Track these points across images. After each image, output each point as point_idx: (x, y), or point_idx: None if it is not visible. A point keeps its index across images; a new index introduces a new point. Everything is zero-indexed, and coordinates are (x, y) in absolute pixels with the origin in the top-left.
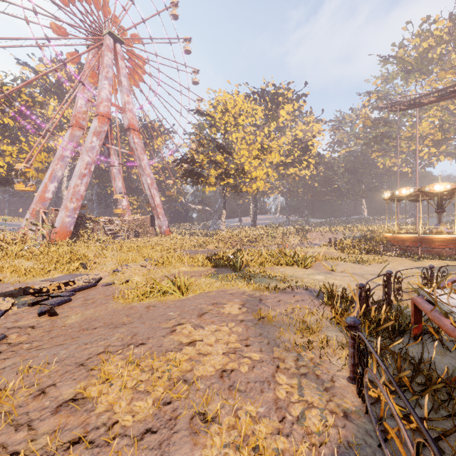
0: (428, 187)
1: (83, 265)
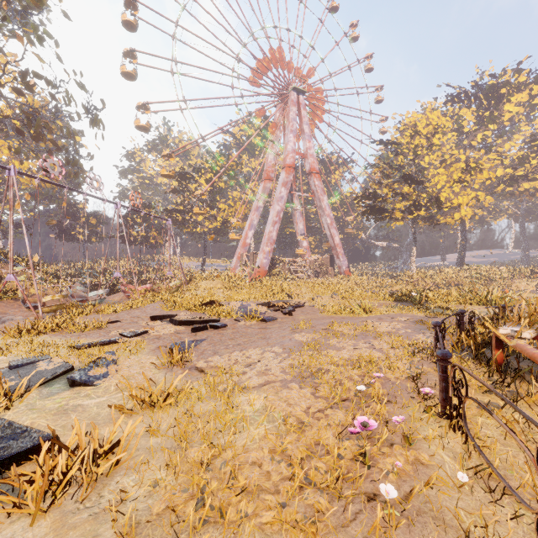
0: None
1: (288, 295)
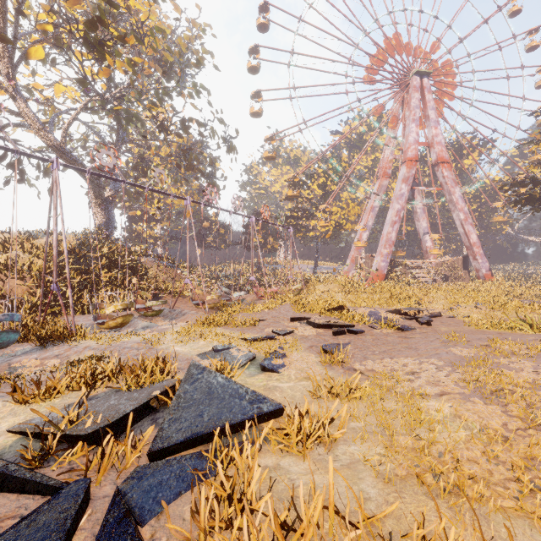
0: None
1: (416, 302)
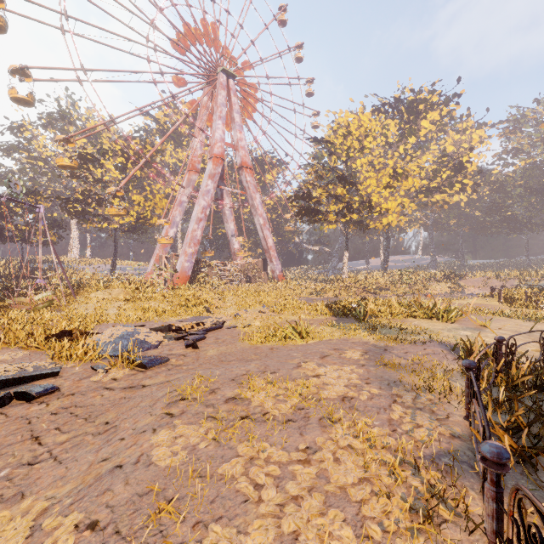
0: None
1: (206, 309)
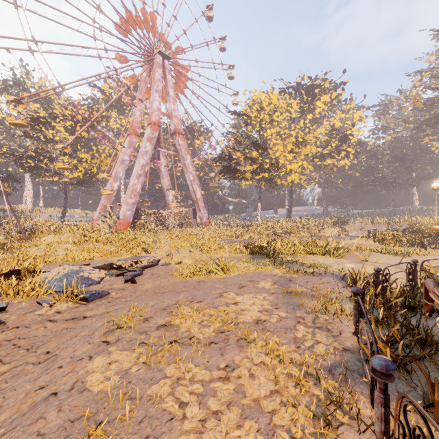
0: None
1: (144, 249)
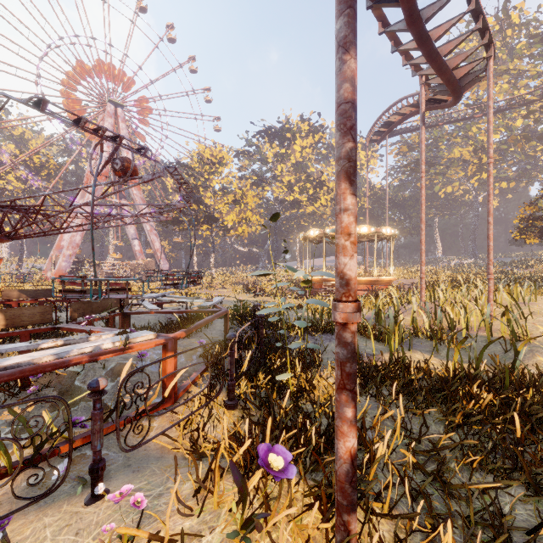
0: (308, 233)
1: None
